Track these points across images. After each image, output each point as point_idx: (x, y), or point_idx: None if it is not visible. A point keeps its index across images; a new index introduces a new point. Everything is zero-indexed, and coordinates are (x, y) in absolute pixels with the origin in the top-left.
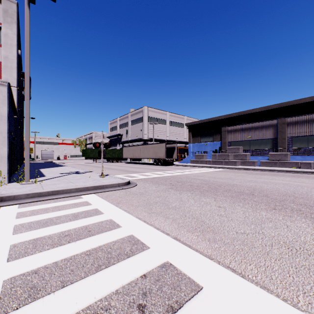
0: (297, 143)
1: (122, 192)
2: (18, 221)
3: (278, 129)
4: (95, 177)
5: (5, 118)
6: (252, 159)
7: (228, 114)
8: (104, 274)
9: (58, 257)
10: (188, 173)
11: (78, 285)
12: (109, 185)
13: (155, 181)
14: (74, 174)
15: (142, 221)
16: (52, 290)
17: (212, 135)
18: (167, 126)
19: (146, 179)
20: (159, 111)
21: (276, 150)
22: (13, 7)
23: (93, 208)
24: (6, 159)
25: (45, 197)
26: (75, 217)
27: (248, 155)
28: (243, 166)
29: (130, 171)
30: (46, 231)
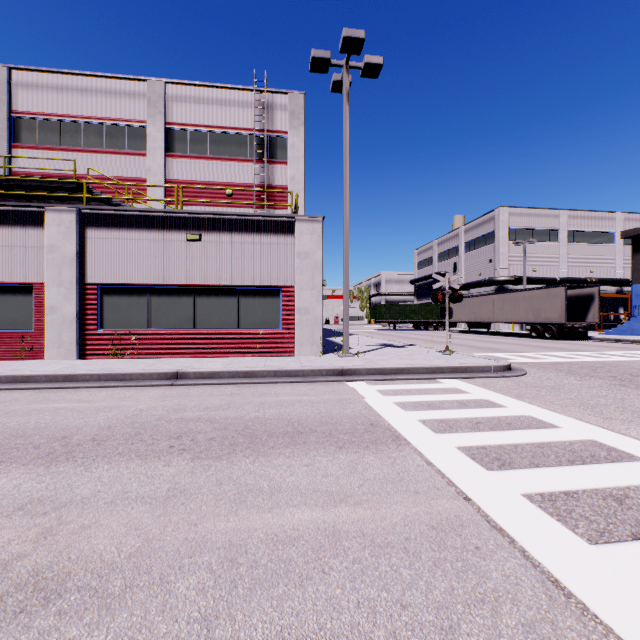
0: None
1: (507, 381)
2: (390, 399)
3: None
4: (434, 354)
5: (319, 266)
6: None
7: None
8: (589, 469)
9: (496, 441)
10: None
11: (558, 470)
12: (476, 368)
13: (565, 369)
14: (391, 347)
15: (595, 426)
16: (527, 466)
17: None
18: (561, 245)
19: (538, 364)
20: (538, 212)
21: None
22: (299, 102)
23: (479, 398)
24: (320, 322)
25: (389, 376)
26: (463, 404)
27: None
28: None
29: (484, 349)
30: (443, 414)
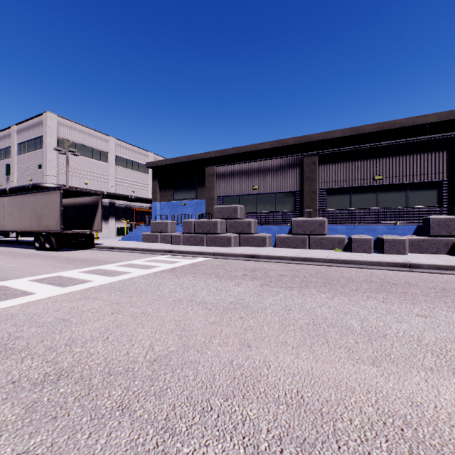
0: (334, 202)
1: None
2: None
3: (305, 174)
4: None
5: None
6: (261, 232)
7: (221, 150)
8: None
9: None
10: (16, 303)
11: None
12: None
13: None
14: None
15: None
16: None
17: (195, 188)
18: (111, 166)
19: None
20: (91, 132)
21: (304, 213)
22: None
23: None
24: None
25: None
26: None
27: (254, 224)
28: (245, 246)
29: None
30: None
